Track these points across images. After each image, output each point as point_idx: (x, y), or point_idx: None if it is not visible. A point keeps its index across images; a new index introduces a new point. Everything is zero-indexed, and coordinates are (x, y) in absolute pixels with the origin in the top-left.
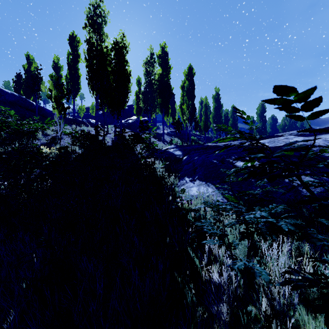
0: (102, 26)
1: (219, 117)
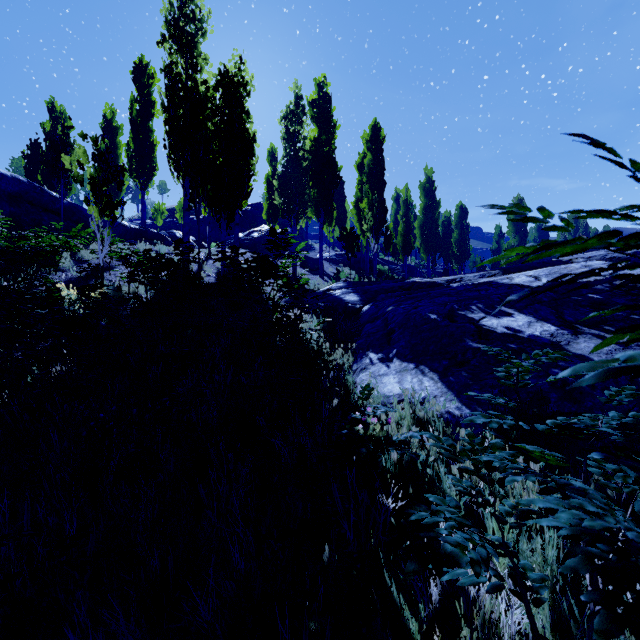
0: (197, 40)
1: (433, 226)
